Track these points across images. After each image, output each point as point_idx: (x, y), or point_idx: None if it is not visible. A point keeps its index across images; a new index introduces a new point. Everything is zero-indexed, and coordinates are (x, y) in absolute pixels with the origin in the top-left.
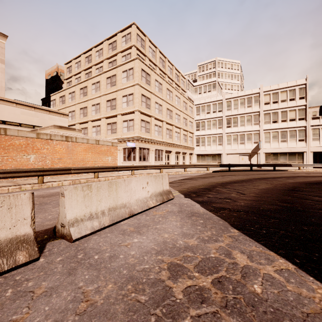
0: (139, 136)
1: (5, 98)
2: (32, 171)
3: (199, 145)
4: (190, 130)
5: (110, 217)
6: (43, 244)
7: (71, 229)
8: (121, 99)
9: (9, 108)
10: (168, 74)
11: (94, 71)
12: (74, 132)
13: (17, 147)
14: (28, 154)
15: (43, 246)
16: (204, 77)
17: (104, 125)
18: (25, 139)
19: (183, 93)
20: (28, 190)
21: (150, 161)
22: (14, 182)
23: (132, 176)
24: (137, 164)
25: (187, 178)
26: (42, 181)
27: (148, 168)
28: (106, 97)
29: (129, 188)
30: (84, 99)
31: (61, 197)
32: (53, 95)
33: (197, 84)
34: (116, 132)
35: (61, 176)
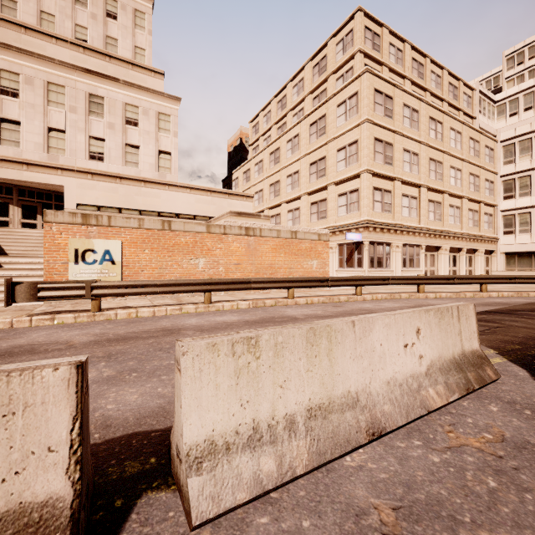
0: (370, 220)
1: (178, 183)
2: (196, 283)
3: (513, 231)
4: (488, 199)
5: (311, 439)
6: (130, 500)
7: (191, 480)
8: (335, 156)
9: (183, 196)
10: (432, 88)
11: (290, 121)
12: (259, 221)
13: (183, 247)
14: (196, 258)
15: (125, 508)
16: (522, 76)
17: (306, 207)
18: (193, 235)
19: (467, 121)
20: (189, 314)
21: (391, 267)
22: (178, 299)
23: (356, 297)
24: (365, 274)
25: (498, 311)
26: (209, 300)
27: (391, 282)
28: (310, 159)
29: (366, 348)
30: (275, 169)
31: (176, 370)
32: (235, 172)
33: (506, 94)
34: (326, 216)
35: (239, 292)
